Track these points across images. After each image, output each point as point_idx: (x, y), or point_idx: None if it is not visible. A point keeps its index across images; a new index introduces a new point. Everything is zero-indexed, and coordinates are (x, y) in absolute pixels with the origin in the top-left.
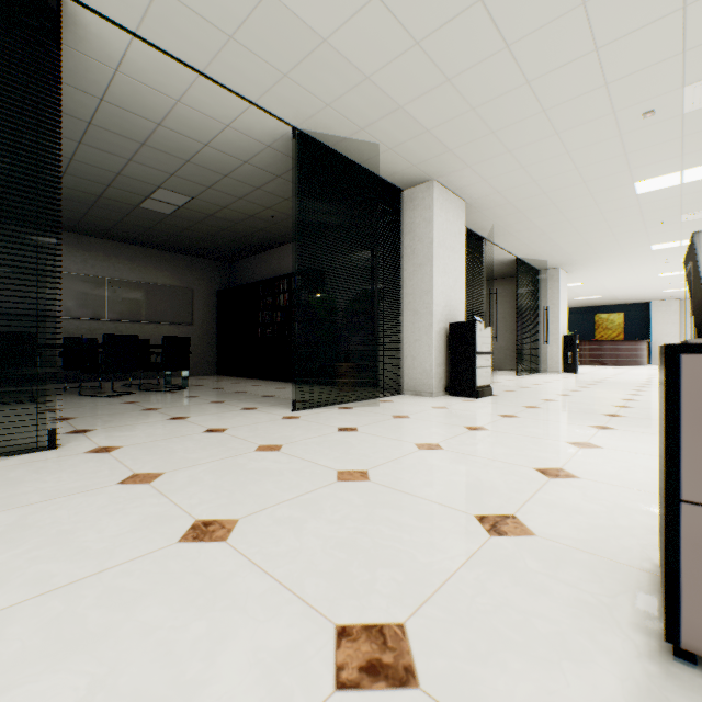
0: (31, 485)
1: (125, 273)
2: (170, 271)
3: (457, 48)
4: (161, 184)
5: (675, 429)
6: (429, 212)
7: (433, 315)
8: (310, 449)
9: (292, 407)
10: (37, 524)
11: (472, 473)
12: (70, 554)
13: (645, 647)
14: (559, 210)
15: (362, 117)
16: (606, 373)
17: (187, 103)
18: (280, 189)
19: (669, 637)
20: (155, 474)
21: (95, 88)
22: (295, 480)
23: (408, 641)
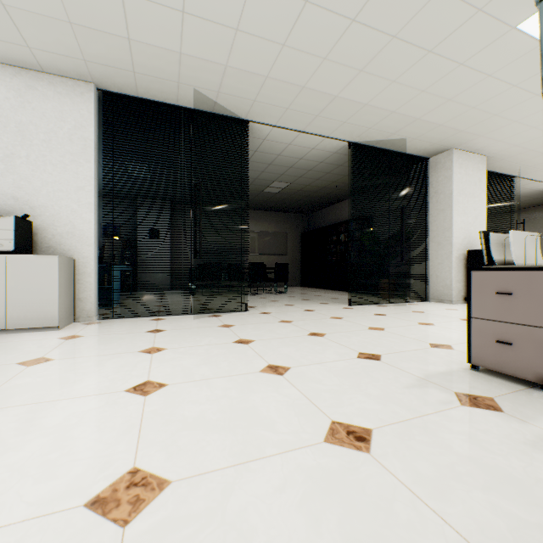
0: (249, 320)
1: (252, 227)
2: (274, 223)
3: (451, 86)
4: (275, 180)
5: (469, 295)
6: (449, 172)
7: (452, 245)
8: (357, 319)
9: (348, 303)
10: (261, 328)
11: (442, 333)
12: (276, 334)
13: (464, 368)
14: None
15: (392, 129)
16: None
17: (293, 144)
18: (341, 171)
19: (468, 361)
20: (290, 321)
21: (254, 148)
22: (348, 327)
23: (381, 356)
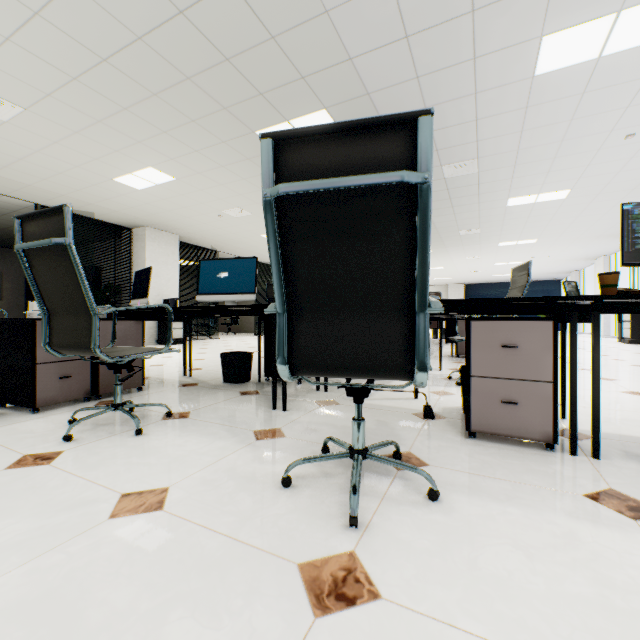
0: None
1: None
2: None
3: (100, 193)
4: None
5: None
6: (144, 243)
7: None
8: None
9: None
10: None
11: None
12: None
13: None
14: (241, 242)
15: (75, 204)
16: None
17: None
18: None
19: None
20: None
21: None
22: None
23: None
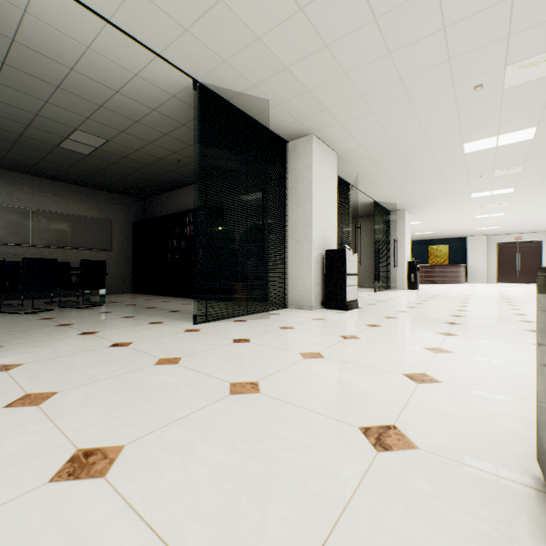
0: None
1: (49, 205)
2: (91, 205)
3: (335, 17)
4: (78, 126)
5: None
6: (309, 160)
7: (312, 243)
8: (207, 361)
9: (194, 321)
10: None
11: (351, 381)
12: None
13: None
14: (408, 163)
15: (254, 75)
16: (438, 289)
17: (96, 50)
18: (185, 136)
19: None
20: (48, 394)
21: (6, 28)
22: (189, 395)
23: None
